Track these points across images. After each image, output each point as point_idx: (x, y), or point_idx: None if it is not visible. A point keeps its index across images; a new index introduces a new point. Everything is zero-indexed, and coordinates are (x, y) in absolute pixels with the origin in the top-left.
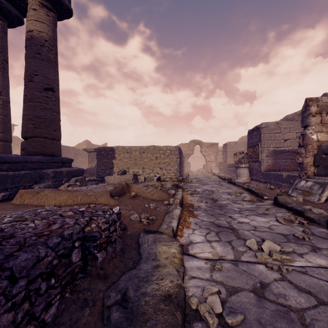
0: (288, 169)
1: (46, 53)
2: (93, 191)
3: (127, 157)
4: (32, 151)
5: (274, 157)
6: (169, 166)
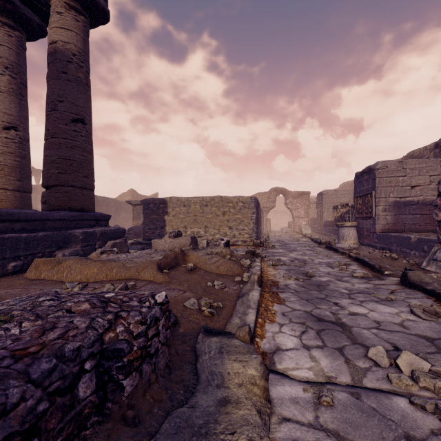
0: (417, 230)
1: (74, 71)
2: (134, 261)
3: (184, 212)
4: (55, 205)
5: (396, 212)
6: (242, 225)
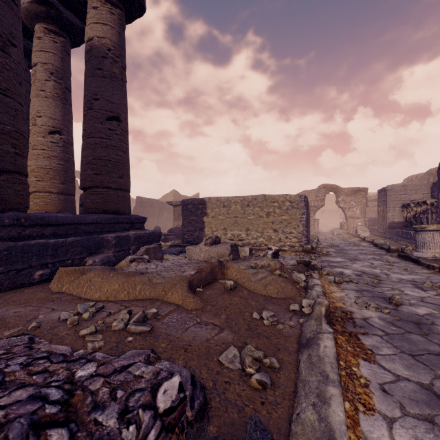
0: None
1: (109, 66)
2: (162, 275)
3: (223, 213)
4: (90, 208)
5: None
6: (289, 227)
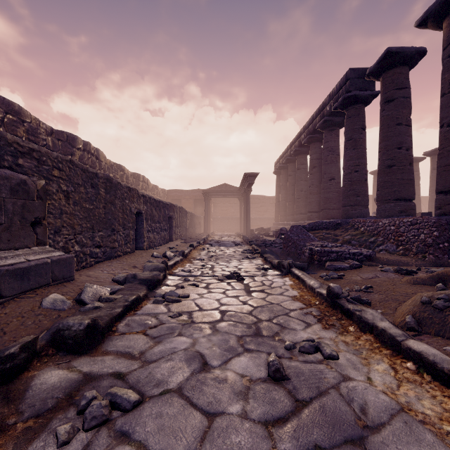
0: None
1: None
2: None
3: None
4: None
5: None
6: None
